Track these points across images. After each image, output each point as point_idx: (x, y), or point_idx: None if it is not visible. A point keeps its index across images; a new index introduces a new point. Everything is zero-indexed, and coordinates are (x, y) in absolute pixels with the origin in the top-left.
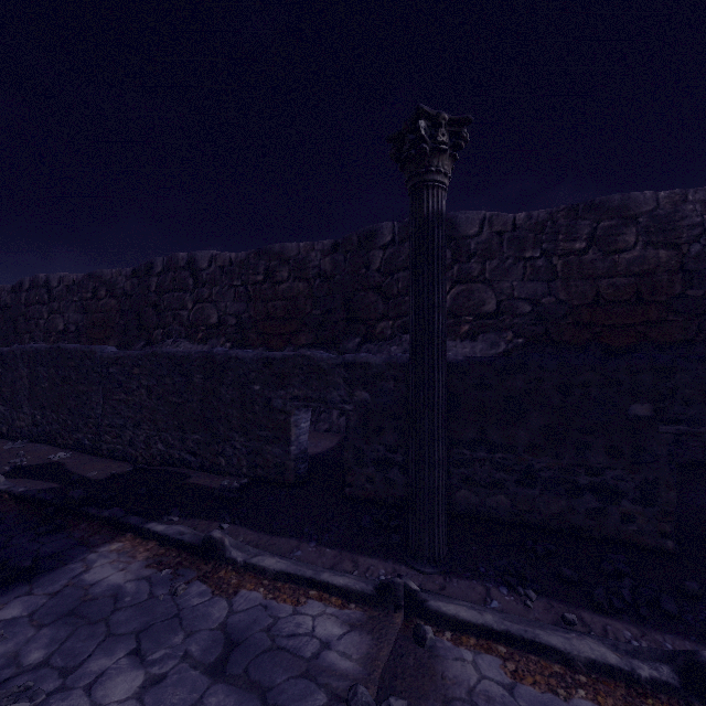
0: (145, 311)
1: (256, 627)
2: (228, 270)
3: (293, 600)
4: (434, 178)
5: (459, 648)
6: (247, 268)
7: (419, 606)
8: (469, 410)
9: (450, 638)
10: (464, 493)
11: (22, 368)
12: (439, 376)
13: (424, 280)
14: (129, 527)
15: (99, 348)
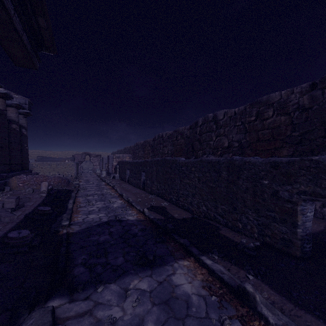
0: (194, 143)
1: None
2: (233, 118)
3: None
4: None
5: None
6: (244, 114)
7: None
8: None
9: None
10: None
11: (154, 167)
12: None
13: None
14: (192, 254)
15: (178, 158)
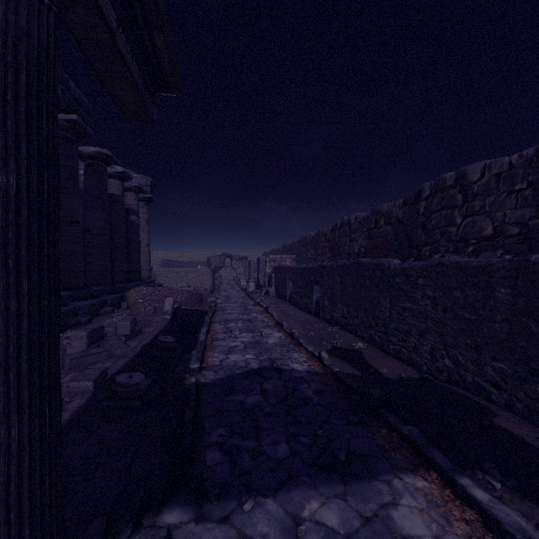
0: (414, 232)
1: None
2: (507, 175)
3: None
4: None
5: None
6: (537, 165)
7: None
8: None
9: None
10: None
11: (336, 277)
12: None
13: None
14: (433, 465)
15: (386, 260)
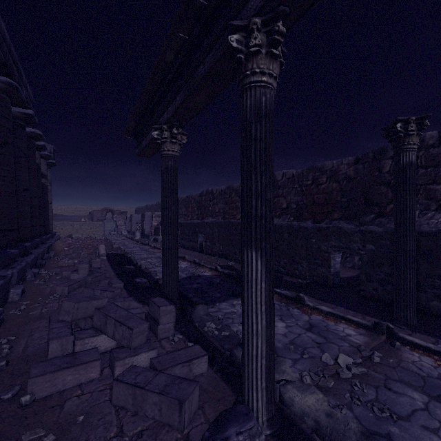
0: None
1: (320, 324)
2: (292, 180)
3: (334, 322)
4: (406, 147)
5: (412, 352)
6: (302, 178)
7: (393, 334)
8: (439, 258)
9: (408, 348)
10: (436, 303)
11: (215, 229)
12: (410, 239)
13: (400, 194)
14: None
15: None
